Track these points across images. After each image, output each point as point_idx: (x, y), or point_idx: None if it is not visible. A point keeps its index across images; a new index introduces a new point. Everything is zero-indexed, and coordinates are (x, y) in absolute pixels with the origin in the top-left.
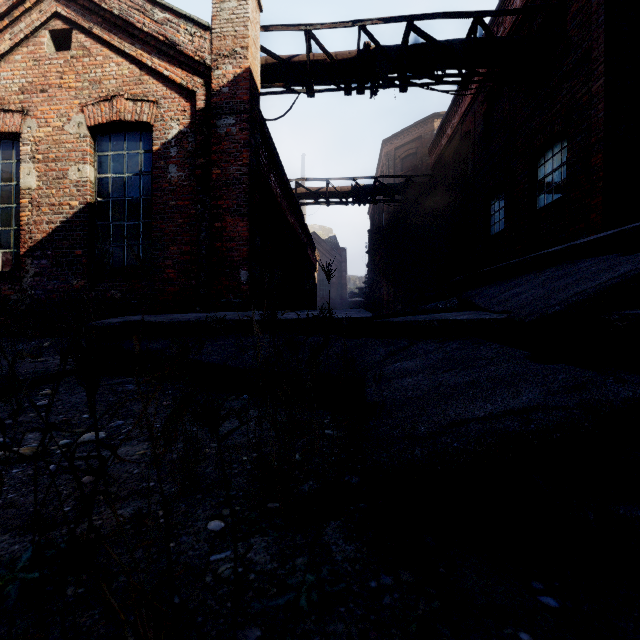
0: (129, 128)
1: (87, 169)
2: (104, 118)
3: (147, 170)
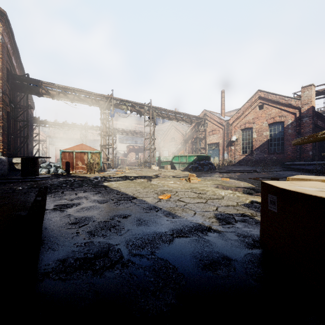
0: (277, 122)
1: (267, 132)
2: (272, 122)
3: (282, 131)
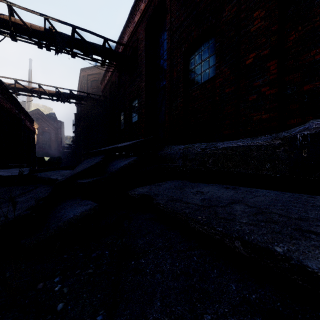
0: None
1: None
2: None
3: None
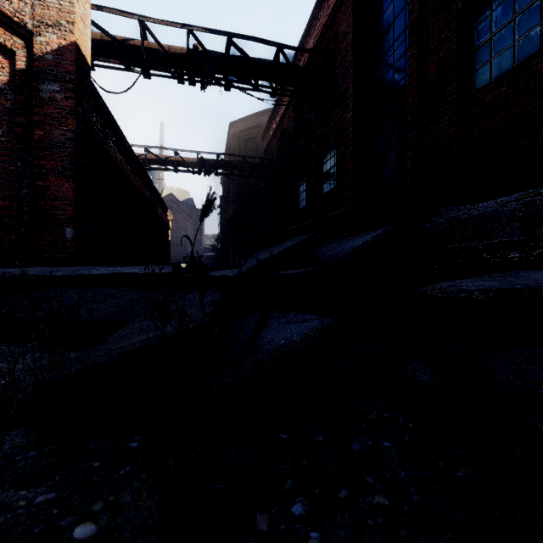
0: None
1: None
2: None
3: None
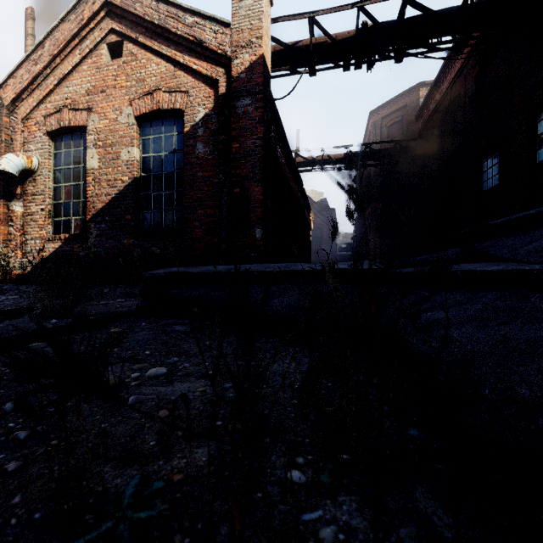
0: (165, 115)
1: (134, 151)
2: (147, 109)
3: (179, 148)
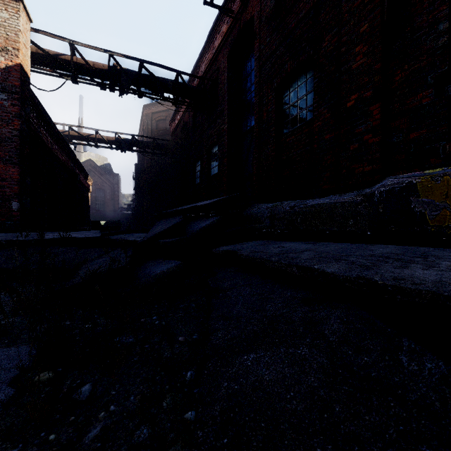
0: None
1: None
2: None
3: None
